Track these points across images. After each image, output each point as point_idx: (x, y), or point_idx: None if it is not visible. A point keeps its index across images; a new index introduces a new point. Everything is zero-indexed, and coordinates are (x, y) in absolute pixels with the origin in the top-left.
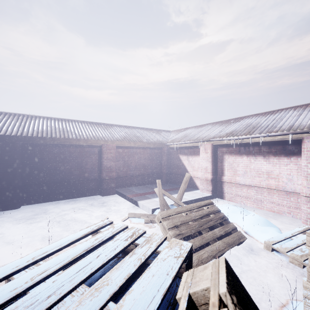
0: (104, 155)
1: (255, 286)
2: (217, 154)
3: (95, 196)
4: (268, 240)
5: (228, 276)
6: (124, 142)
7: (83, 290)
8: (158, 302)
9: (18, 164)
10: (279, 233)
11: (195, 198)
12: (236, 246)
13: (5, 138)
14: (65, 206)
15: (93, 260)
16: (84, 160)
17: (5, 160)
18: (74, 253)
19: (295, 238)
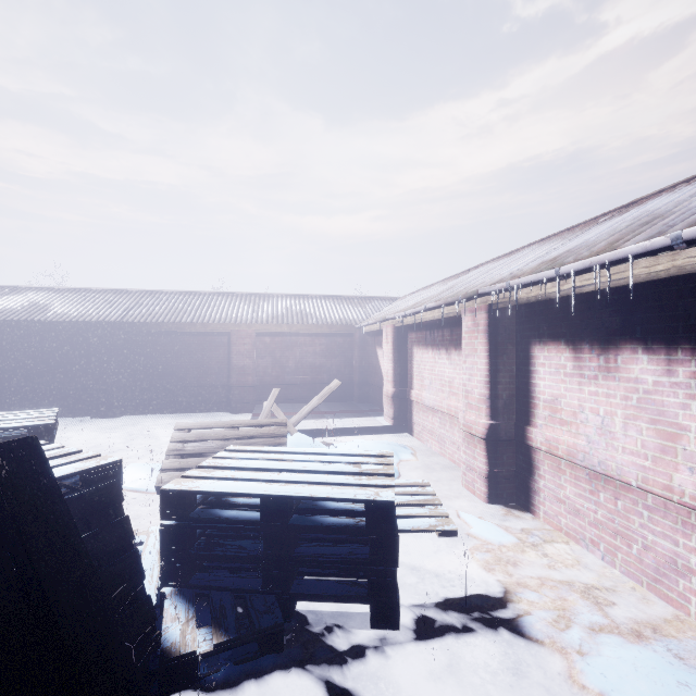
0: (233, 347)
1: None
2: (407, 345)
3: (222, 414)
4: None
5: None
6: (270, 326)
7: None
8: None
9: (117, 360)
10: None
11: (347, 426)
12: None
13: (103, 326)
14: (167, 420)
15: None
16: (206, 355)
17: (102, 353)
18: None
19: None
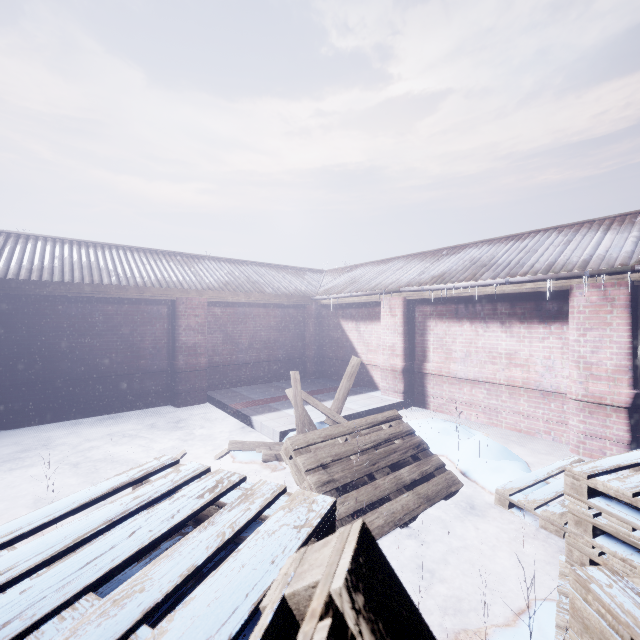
0: (181, 320)
1: (475, 579)
2: (414, 318)
3: (161, 409)
4: (503, 488)
5: (358, 557)
6: (225, 294)
7: (88, 606)
8: (242, 620)
9: None
10: (525, 472)
11: (371, 407)
12: (443, 501)
13: None
14: (92, 430)
15: (120, 541)
16: (137, 330)
17: None
18: (82, 529)
19: (554, 481)
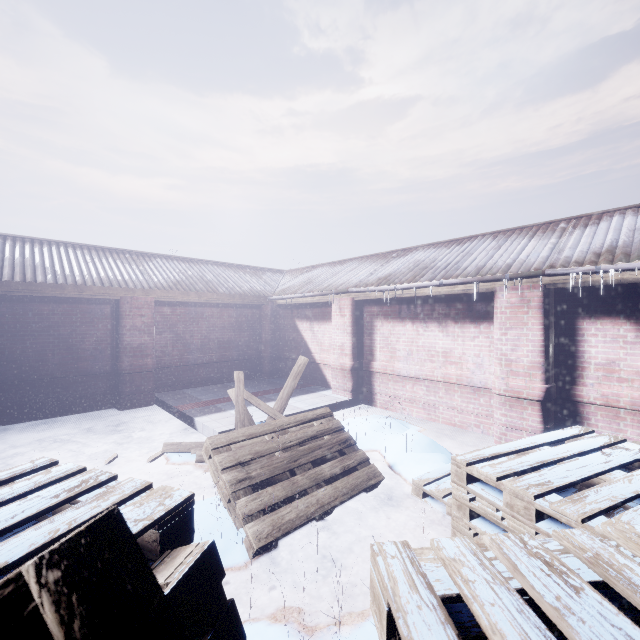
0: (125, 320)
1: None
2: (363, 318)
3: (103, 412)
4: (419, 479)
5: (80, 538)
6: (175, 293)
7: None
8: None
9: None
10: (444, 463)
11: (318, 406)
12: (365, 493)
13: None
14: (22, 436)
15: None
16: (77, 331)
17: None
18: None
19: None
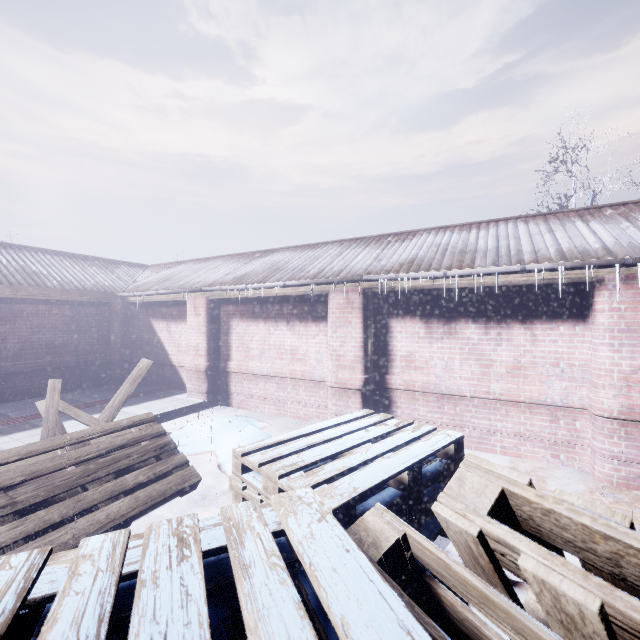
0: None
1: None
2: (220, 318)
3: None
4: None
5: None
6: None
7: None
8: None
9: None
10: None
11: (164, 411)
12: (180, 498)
13: None
14: None
15: None
16: None
17: None
18: None
19: None
